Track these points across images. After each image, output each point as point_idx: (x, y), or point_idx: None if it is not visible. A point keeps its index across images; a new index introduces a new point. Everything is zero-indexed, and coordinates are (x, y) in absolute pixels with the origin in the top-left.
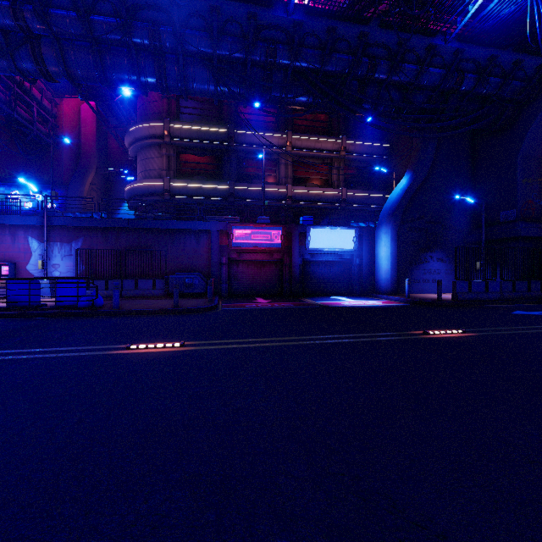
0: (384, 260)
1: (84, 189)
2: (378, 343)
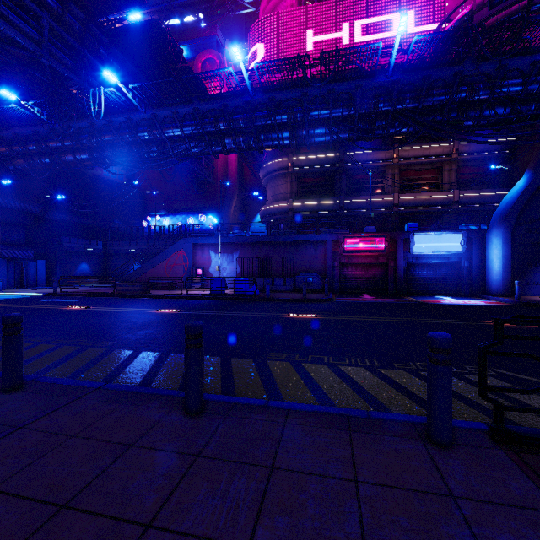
0: (495, 262)
1: (231, 211)
2: (445, 324)
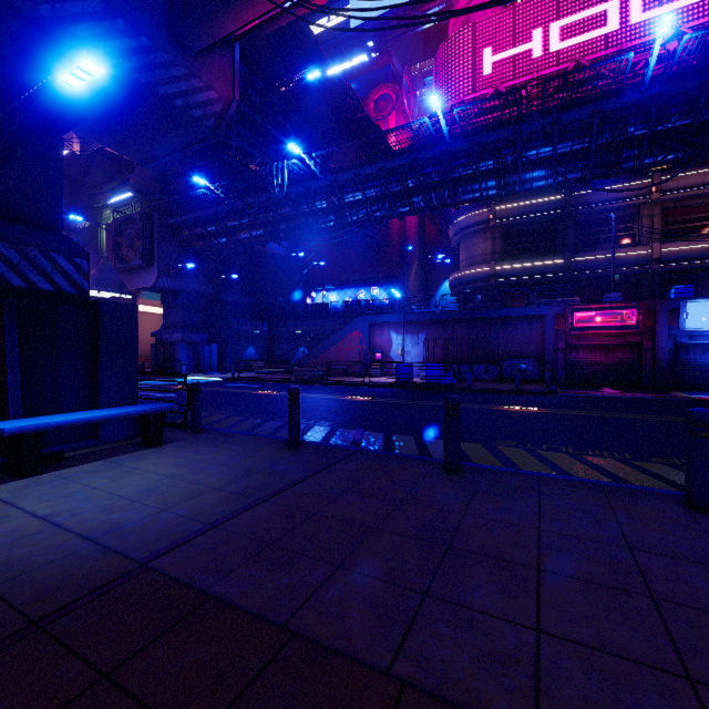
0: None
1: (410, 281)
2: None
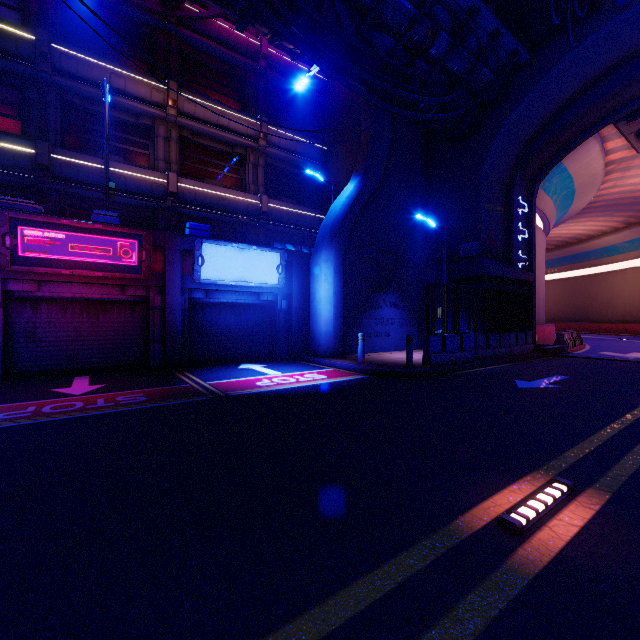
0: (325, 303)
1: None
2: None
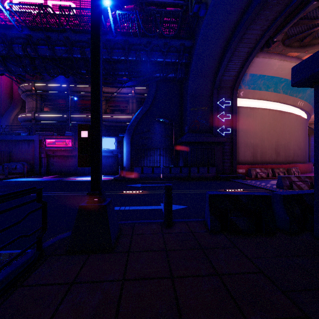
0: (124, 155)
1: (10, 118)
2: None
